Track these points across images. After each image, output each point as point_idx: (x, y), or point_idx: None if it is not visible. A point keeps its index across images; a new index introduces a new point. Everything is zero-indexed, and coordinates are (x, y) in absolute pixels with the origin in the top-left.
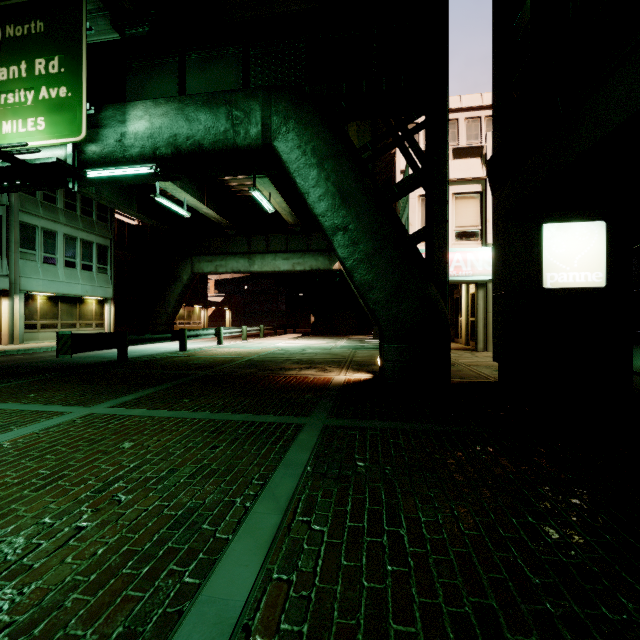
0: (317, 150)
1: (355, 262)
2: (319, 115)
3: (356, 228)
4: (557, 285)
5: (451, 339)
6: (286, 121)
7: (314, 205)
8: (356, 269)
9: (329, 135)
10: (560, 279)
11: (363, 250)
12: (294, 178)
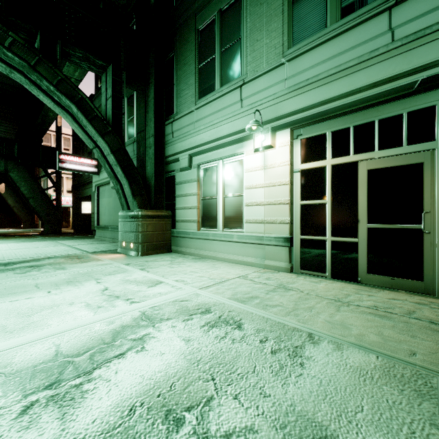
0: (24, 178)
1: (36, 206)
2: (25, 169)
3: (37, 198)
4: (84, 213)
5: (67, 227)
6: (14, 168)
7: (23, 191)
8: (37, 207)
9: (28, 175)
10: (85, 212)
11: (39, 203)
12: (16, 183)
